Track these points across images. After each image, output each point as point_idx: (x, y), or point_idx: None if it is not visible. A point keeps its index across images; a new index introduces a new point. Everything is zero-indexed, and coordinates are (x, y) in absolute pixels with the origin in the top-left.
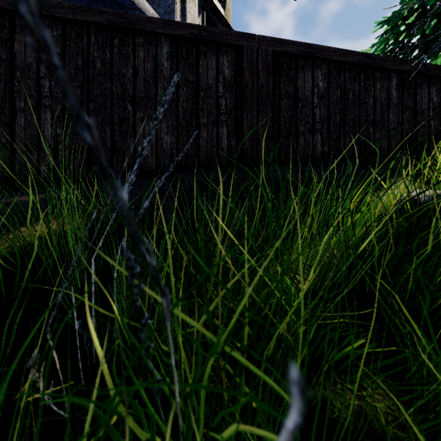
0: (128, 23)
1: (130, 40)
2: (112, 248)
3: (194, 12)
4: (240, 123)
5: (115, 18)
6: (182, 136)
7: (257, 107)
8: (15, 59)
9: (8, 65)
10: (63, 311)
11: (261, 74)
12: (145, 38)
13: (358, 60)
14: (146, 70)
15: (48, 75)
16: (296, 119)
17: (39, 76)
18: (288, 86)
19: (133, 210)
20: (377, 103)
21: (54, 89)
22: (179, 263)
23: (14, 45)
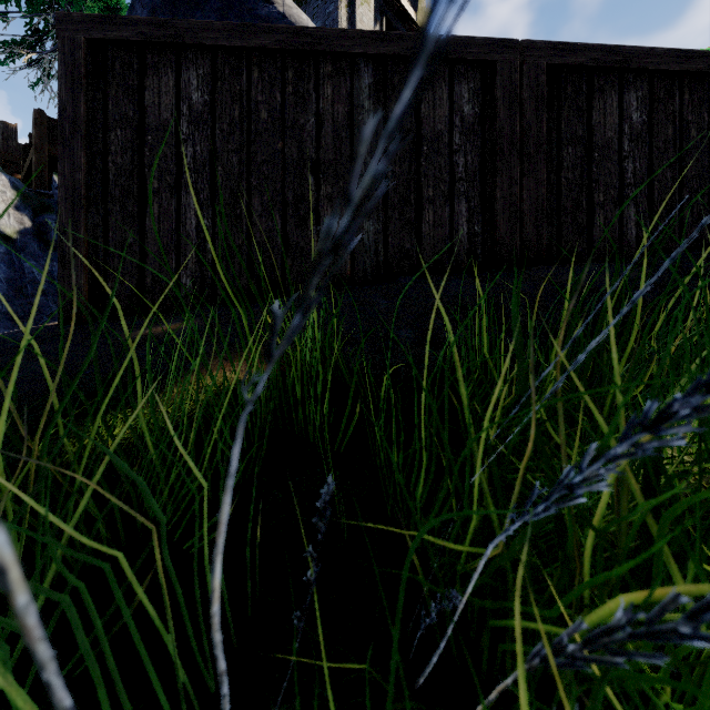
0: (309, 43)
1: (311, 71)
2: (339, 413)
3: (369, 21)
4: (489, 194)
5: (289, 37)
6: (394, 221)
7: (519, 165)
8: (146, 116)
9: (136, 127)
10: (310, 524)
11: (527, 108)
12: (335, 66)
13: (709, 67)
14: (336, 117)
15: (191, 137)
16: (589, 182)
17: (179, 139)
18: (574, 124)
19: (344, 347)
20: None
21: (199, 158)
22: (463, 443)
23: (145, 96)
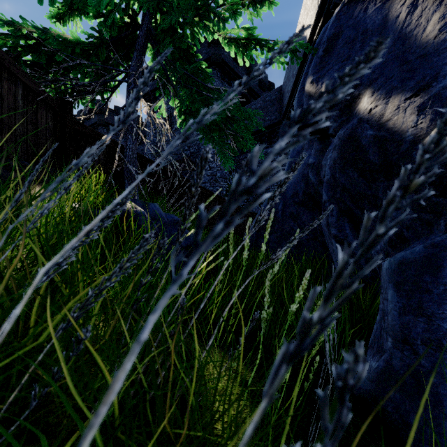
0: None
1: None
2: None
3: None
4: None
5: None
6: None
7: None
8: None
9: None
10: None
11: None
12: None
13: None
14: None
15: None
16: None
17: None
18: None
19: None
20: (5, 103)
21: None
22: None
23: None
